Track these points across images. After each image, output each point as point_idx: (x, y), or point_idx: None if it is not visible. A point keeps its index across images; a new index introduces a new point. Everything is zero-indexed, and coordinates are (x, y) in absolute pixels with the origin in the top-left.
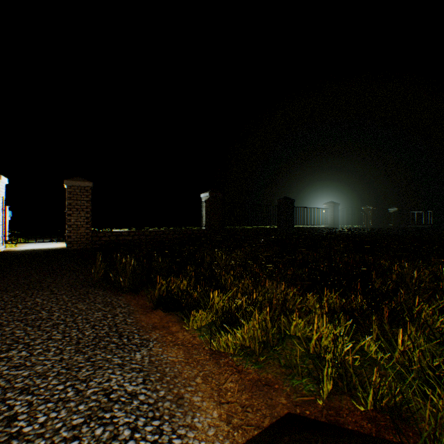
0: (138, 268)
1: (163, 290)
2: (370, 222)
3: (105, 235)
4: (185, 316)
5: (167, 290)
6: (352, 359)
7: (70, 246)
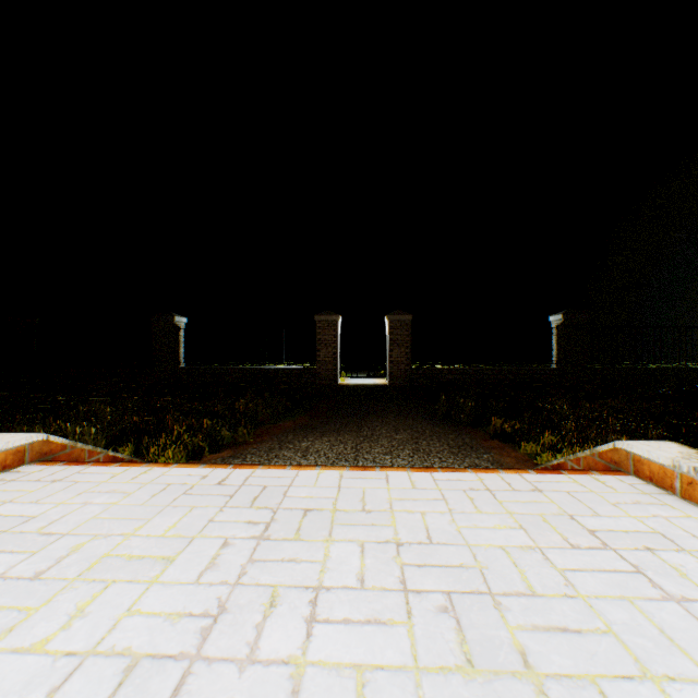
0: (474, 408)
1: (497, 428)
2: None
3: (423, 373)
4: (517, 446)
5: (500, 429)
6: None
7: (391, 383)
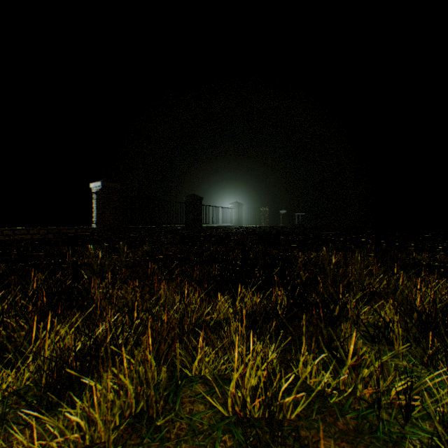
0: None
1: None
2: (267, 222)
3: None
4: None
5: None
6: (293, 406)
7: None
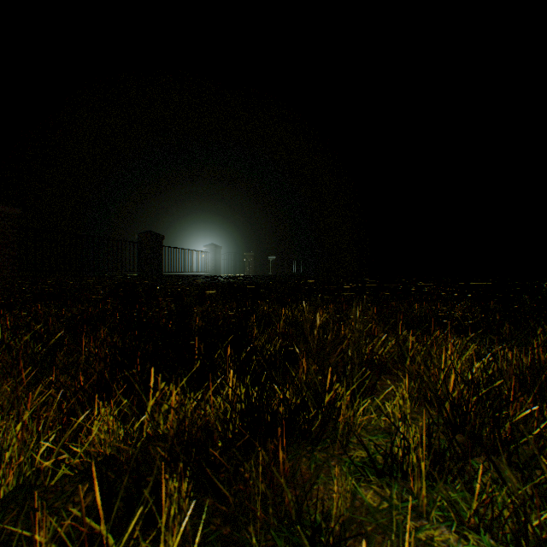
0: None
1: None
2: (253, 270)
3: None
4: None
5: None
6: None
7: None
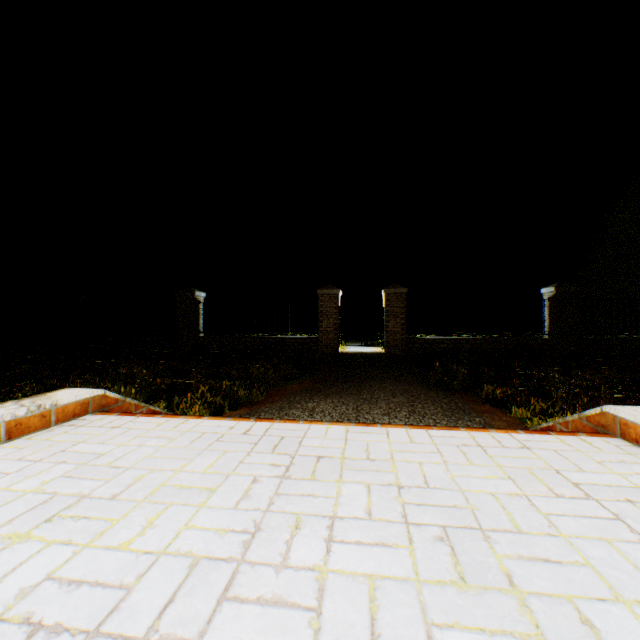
0: (467, 374)
1: (488, 394)
2: None
3: (418, 342)
4: (508, 411)
5: (492, 395)
6: None
7: (387, 351)
